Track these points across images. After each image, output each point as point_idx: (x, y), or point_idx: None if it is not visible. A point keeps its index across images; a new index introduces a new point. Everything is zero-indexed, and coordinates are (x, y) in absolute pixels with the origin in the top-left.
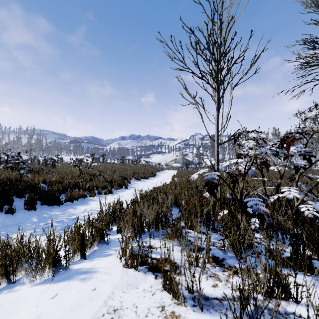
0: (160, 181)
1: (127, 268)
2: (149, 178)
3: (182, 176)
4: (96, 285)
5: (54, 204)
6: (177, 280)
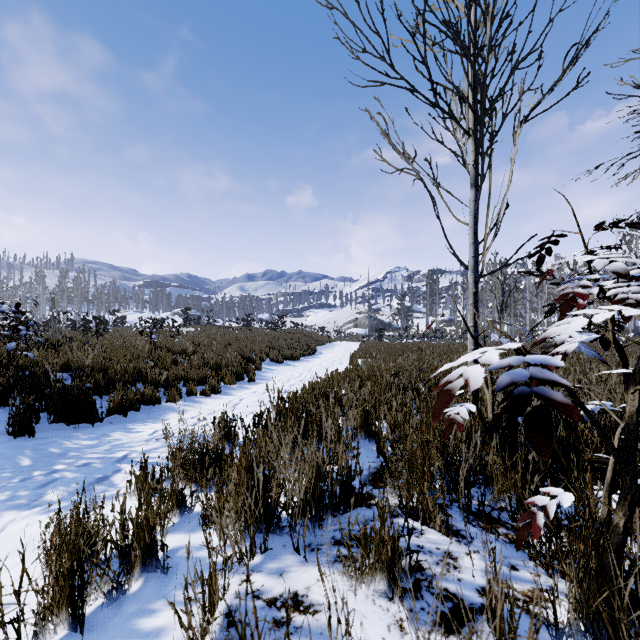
0: (324, 366)
1: None
2: (301, 359)
3: (371, 355)
4: None
5: (82, 421)
6: None
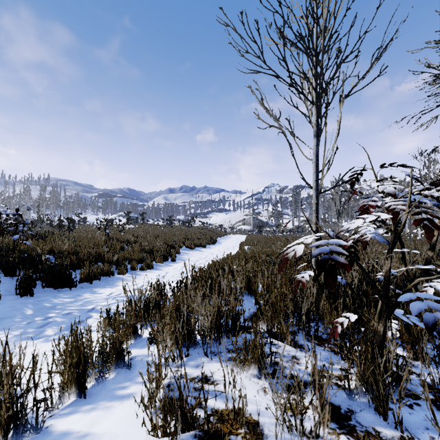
0: (222, 251)
1: (157, 439)
2: (206, 246)
3: (254, 244)
4: None
5: (63, 286)
6: None
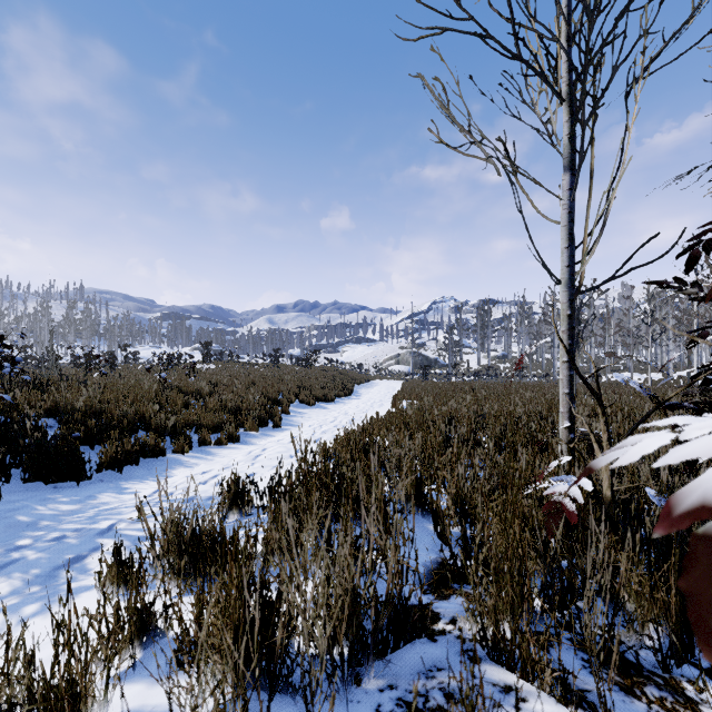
0: (362, 408)
1: None
2: (336, 401)
3: (417, 397)
4: None
5: (65, 479)
6: None
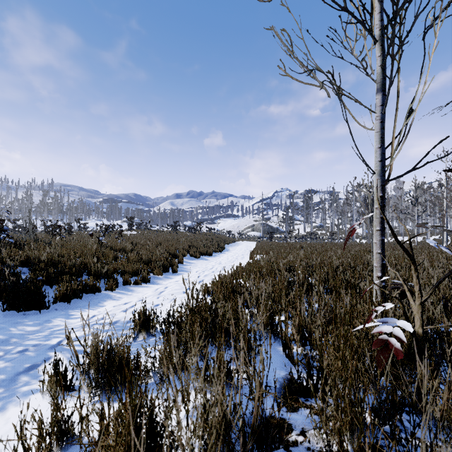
0: (230, 260)
1: None
2: (213, 255)
3: (266, 252)
4: None
5: (31, 308)
6: None
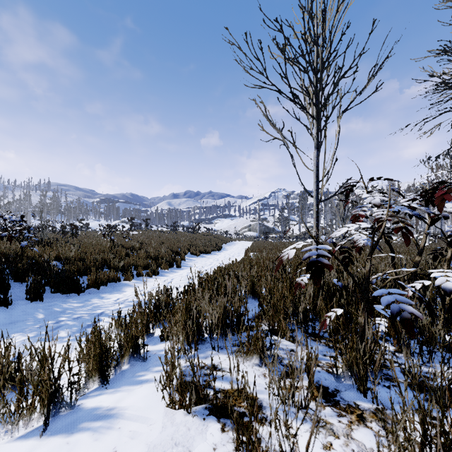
0: (227, 257)
1: (174, 410)
2: (212, 253)
3: (259, 250)
4: (118, 444)
5: (71, 292)
6: (260, 434)
